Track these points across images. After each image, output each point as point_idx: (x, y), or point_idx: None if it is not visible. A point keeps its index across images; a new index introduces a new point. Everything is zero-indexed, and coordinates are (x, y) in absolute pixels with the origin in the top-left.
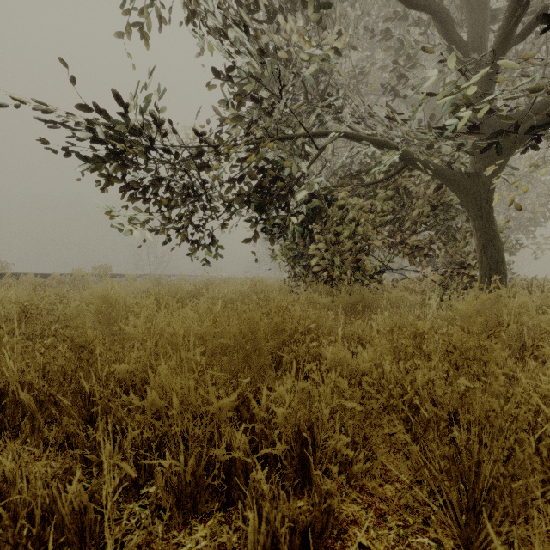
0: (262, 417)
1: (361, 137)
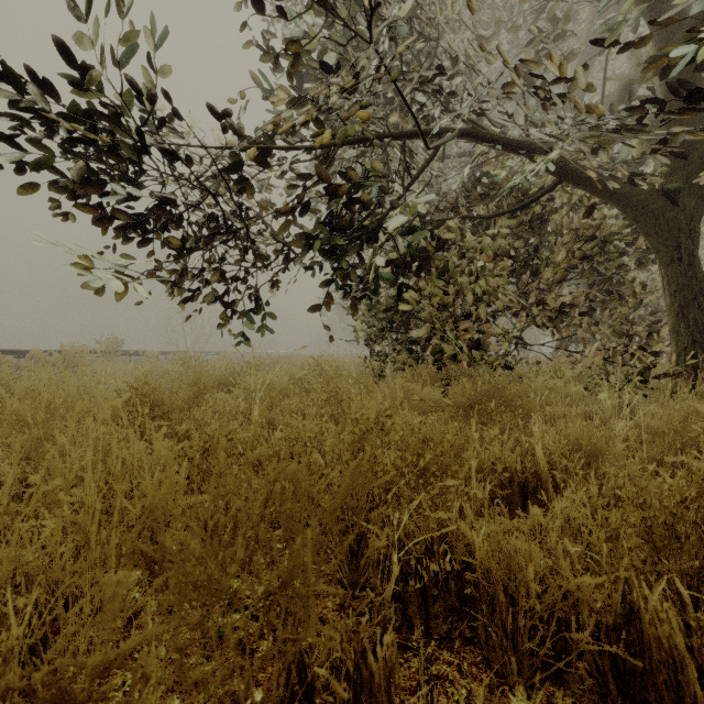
0: None
1: (488, 133)
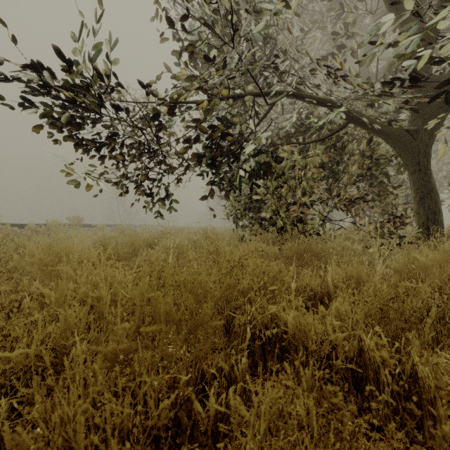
0: (209, 424)
1: (306, 96)
